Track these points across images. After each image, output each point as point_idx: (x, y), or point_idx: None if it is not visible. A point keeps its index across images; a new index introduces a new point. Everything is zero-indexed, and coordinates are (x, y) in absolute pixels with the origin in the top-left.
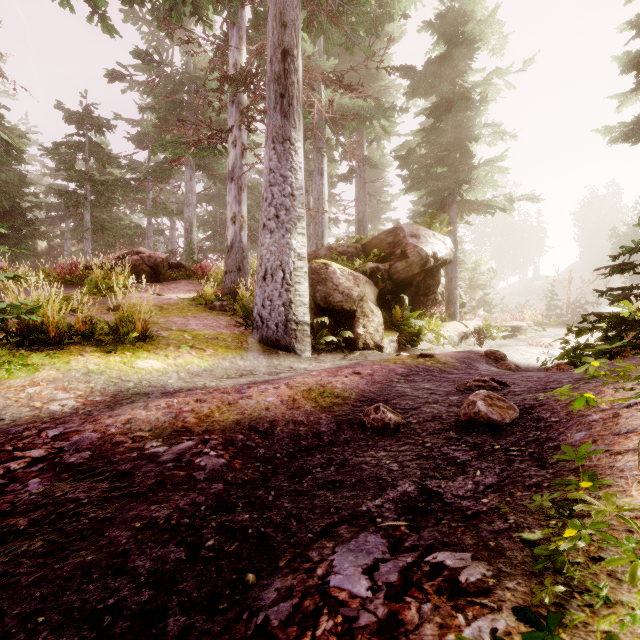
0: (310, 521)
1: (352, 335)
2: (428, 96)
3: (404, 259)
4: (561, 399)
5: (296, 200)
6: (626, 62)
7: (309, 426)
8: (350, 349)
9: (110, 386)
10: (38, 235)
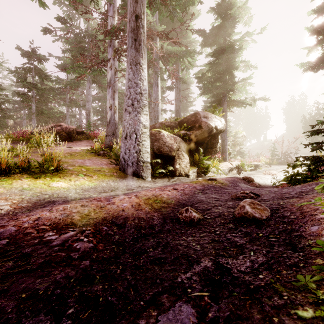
0: (143, 290)
1: (173, 169)
2: (212, 46)
3: (200, 129)
4: (295, 204)
5: (143, 96)
6: (312, 30)
7: (147, 221)
8: (172, 176)
9: (34, 197)
10: (7, 116)
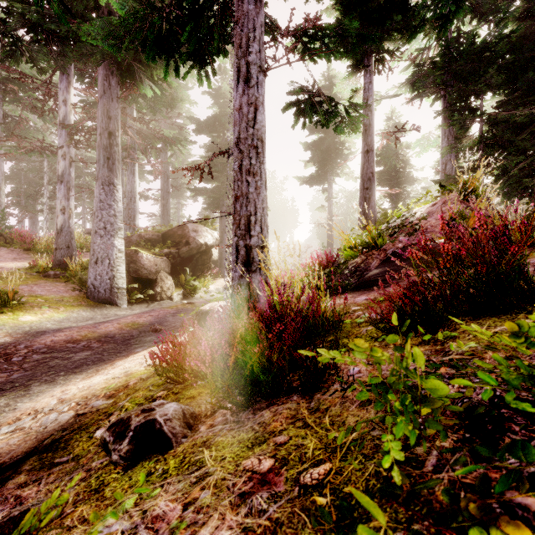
0: (131, 349)
1: (153, 293)
2: (209, 135)
3: (188, 246)
4: None
5: (118, 218)
6: (306, 146)
7: (129, 333)
8: (152, 301)
9: (17, 330)
10: None
